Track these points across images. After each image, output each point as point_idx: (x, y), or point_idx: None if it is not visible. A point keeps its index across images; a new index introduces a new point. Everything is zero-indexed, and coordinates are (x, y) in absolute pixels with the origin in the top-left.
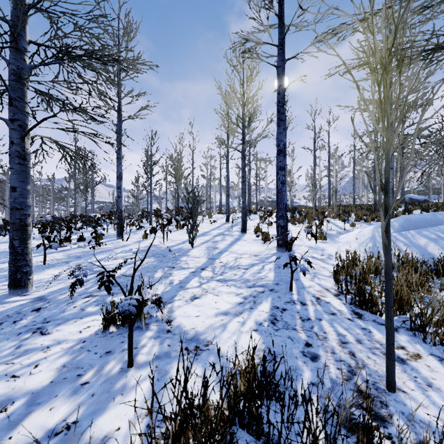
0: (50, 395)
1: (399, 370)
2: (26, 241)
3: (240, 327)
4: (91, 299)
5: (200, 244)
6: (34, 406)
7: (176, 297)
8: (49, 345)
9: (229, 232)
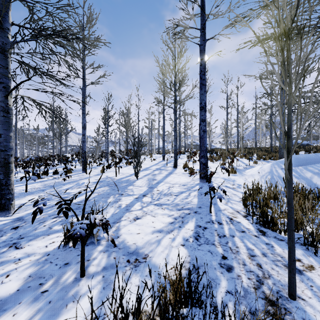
0: (15, 302)
1: (297, 279)
2: (9, 175)
3: (171, 243)
4: (58, 219)
5: (143, 176)
6: (0, 312)
7: (123, 218)
8: (20, 257)
9: (164, 168)
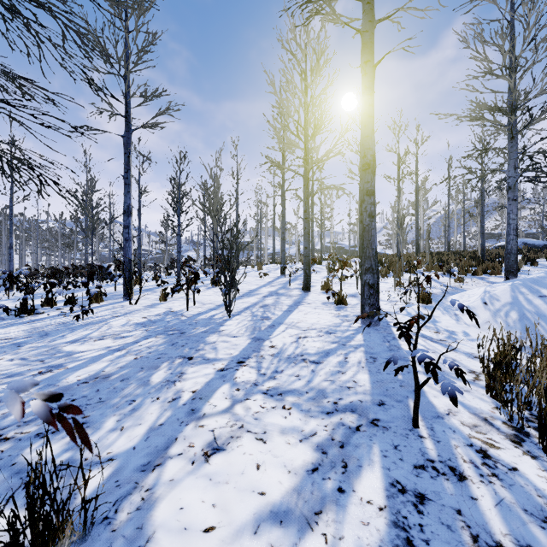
0: None
1: None
2: None
3: None
4: None
5: (242, 310)
6: None
7: (174, 447)
8: None
9: (285, 291)
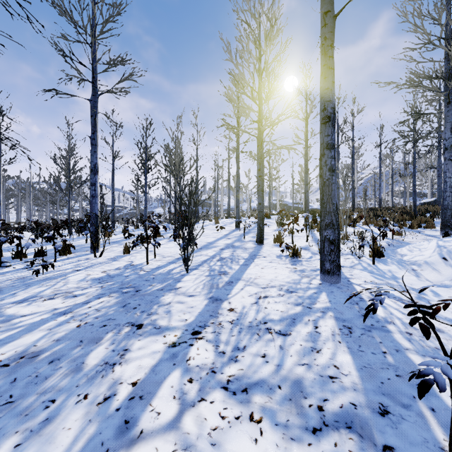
0: None
1: None
2: None
3: None
4: None
5: (200, 264)
6: None
7: None
8: None
9: (240, 243)
